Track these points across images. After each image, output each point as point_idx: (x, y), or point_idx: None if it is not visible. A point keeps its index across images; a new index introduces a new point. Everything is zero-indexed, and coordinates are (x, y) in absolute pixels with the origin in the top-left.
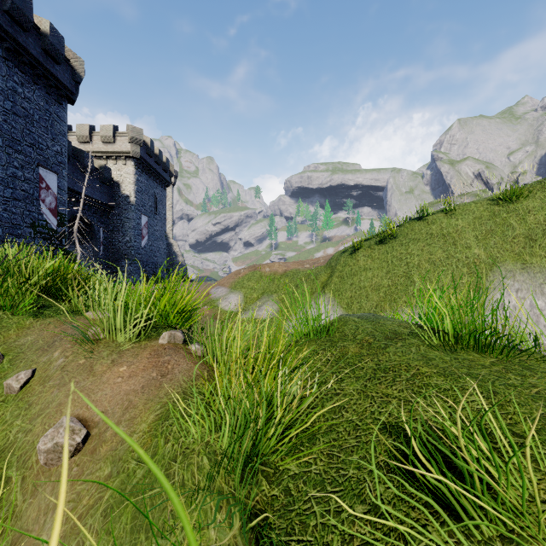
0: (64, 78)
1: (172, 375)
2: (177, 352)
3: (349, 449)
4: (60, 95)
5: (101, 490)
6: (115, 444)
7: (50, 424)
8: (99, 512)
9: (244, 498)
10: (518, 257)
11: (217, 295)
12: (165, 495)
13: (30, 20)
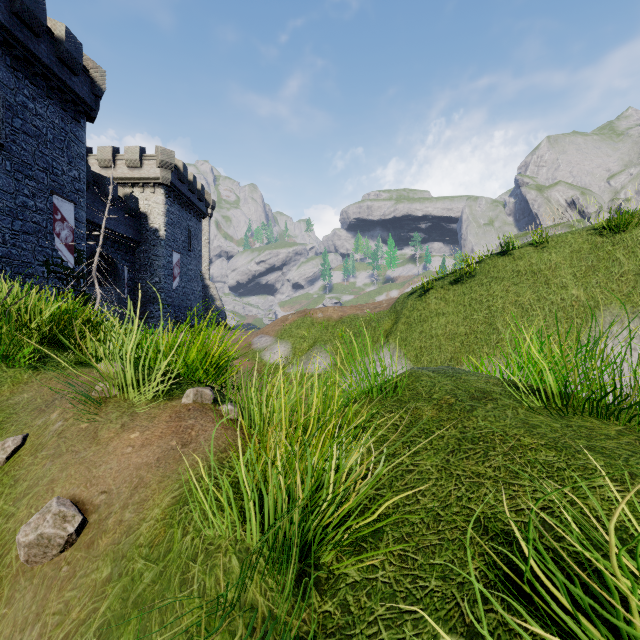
0: (82, 91)
1: (196, 445)
2: (203, 415)
3: (429, 549)
4: (77, 112)
5: (96, 600)
6: (118, 535)
7: (38, 507)
8: (92, 630)
9: (286, 616)
10: (626, 298)
11: (261, 345)
12: (179, 609)
13: (42, 23)
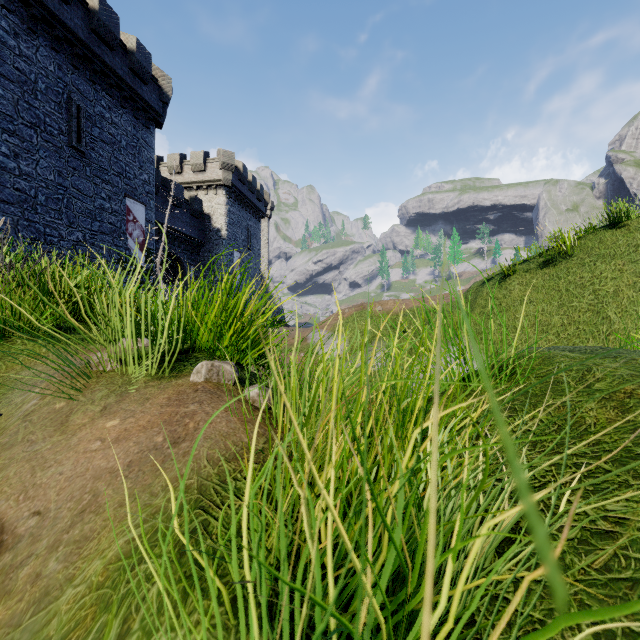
0: (151, 99)
1: (190, 444)
2: (214, 399)
3: None
4: (147, 119)
5: None
6: (24, 606)
7: None
8: None
9: None
10: None
11: (316, 340)
12: None
13: (116, 36)
